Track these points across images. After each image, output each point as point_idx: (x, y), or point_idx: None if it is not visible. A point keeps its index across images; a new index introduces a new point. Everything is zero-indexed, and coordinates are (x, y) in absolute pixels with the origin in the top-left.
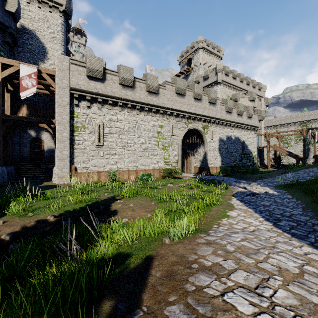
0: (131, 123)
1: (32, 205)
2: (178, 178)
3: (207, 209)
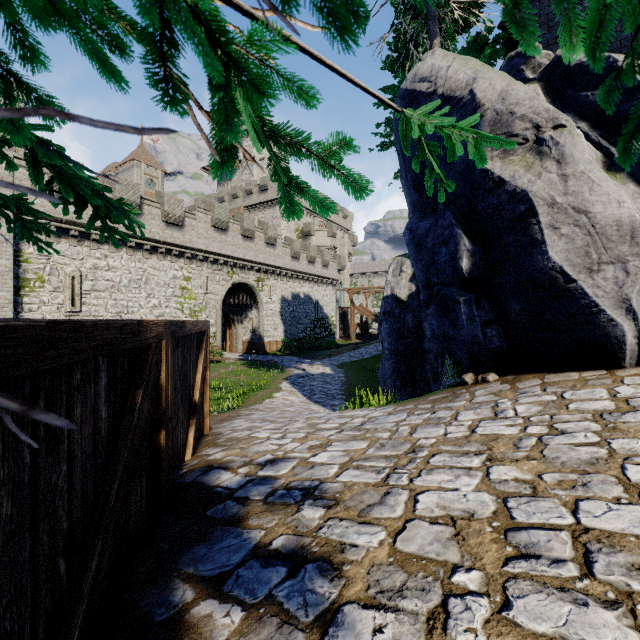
0: (135, 274)
1: None
2: (216, 362)
3: (253, 394)
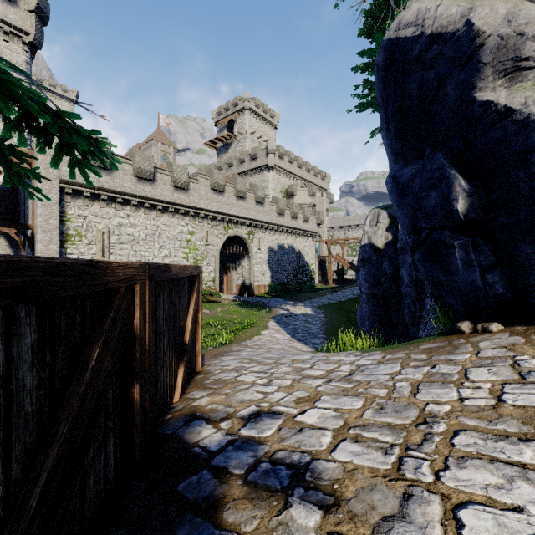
0: (150, 229)
1: None
2: (215, 302)
3: (244, 331)
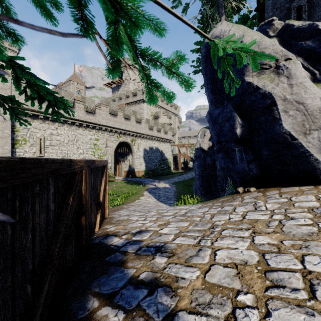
0: (71, 137)
1: None
2: (111, 181)
3: (130, 197)
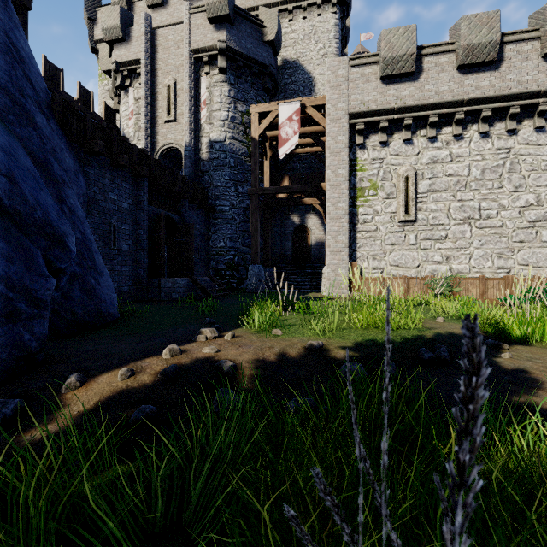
0: (491, 159)
1: (284, 319)
2: None
3: None
